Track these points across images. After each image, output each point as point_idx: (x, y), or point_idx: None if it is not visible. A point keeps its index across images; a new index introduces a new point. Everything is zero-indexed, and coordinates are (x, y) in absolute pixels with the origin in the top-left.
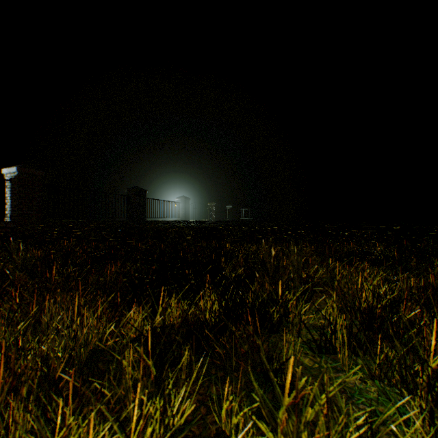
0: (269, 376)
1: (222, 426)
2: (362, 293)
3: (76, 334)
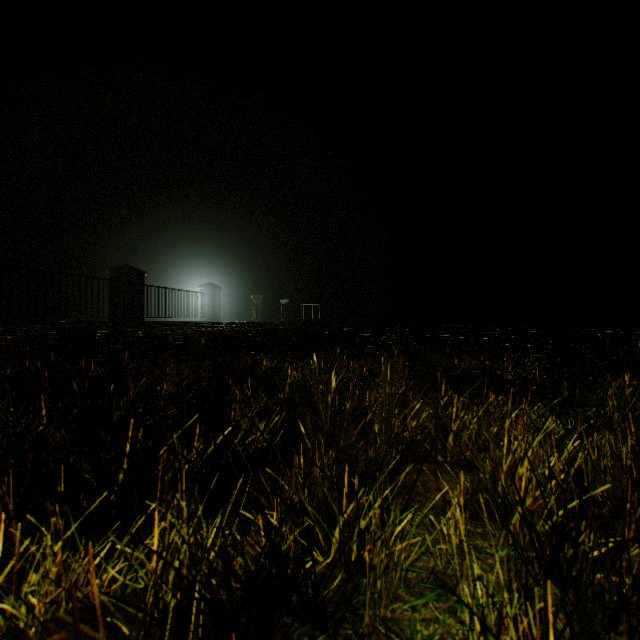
0: None
1: None
2: (518, 468)
3: None
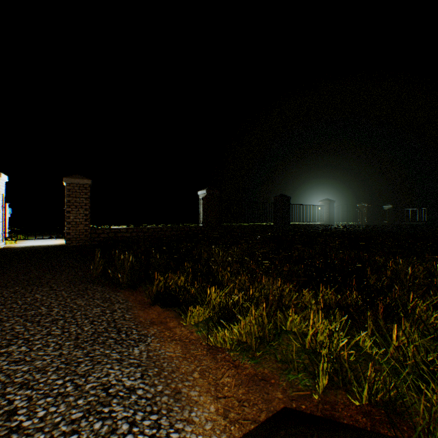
0: (380, 325)
1: (356, 343)
2: None
3: (283, 296)
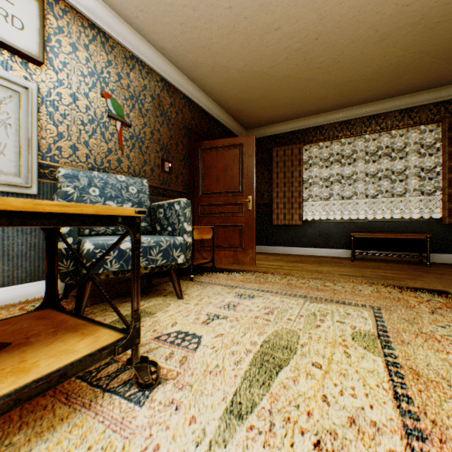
0: None
1: None
2: None
3: None
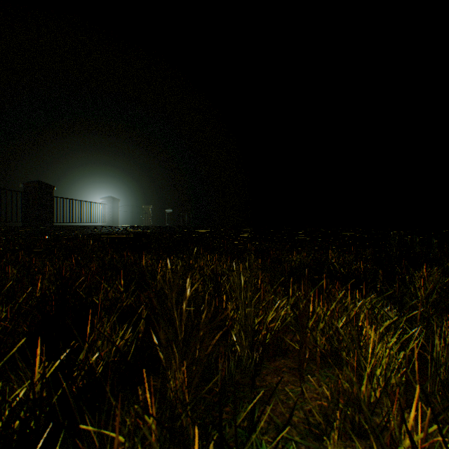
0: None
1: None
2: (376, 370)
3: None
